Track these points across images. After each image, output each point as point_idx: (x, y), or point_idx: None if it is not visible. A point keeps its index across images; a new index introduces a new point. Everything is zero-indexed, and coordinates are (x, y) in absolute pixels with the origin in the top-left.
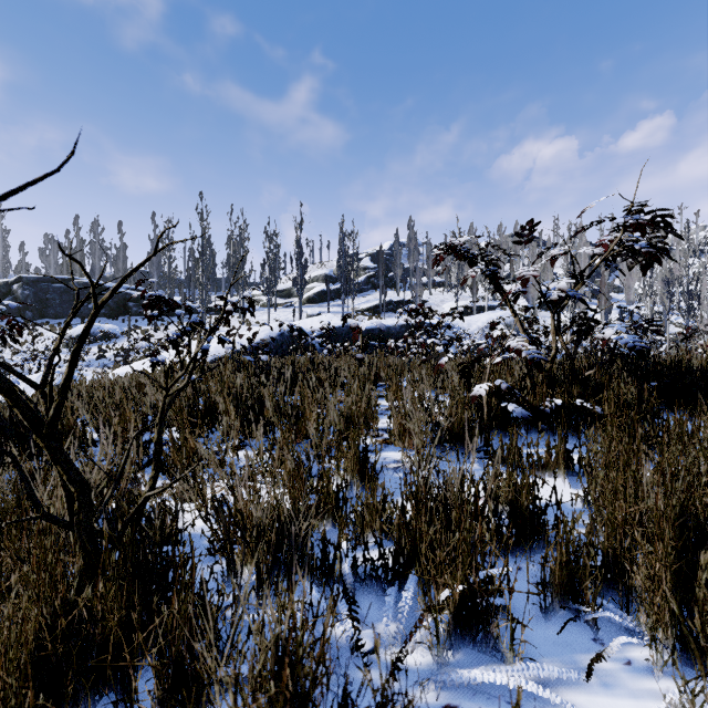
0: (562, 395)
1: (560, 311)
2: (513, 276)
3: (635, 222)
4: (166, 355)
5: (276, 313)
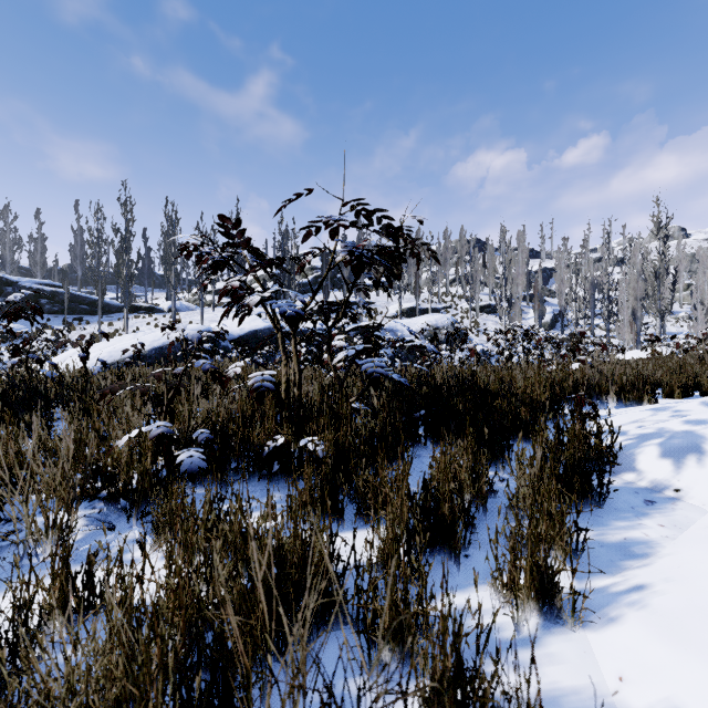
0: (288, 432)
1: (331, 326)
2: (460, 279)
3: (330, 224)
4: (55, 360)
5: (213, 313)
